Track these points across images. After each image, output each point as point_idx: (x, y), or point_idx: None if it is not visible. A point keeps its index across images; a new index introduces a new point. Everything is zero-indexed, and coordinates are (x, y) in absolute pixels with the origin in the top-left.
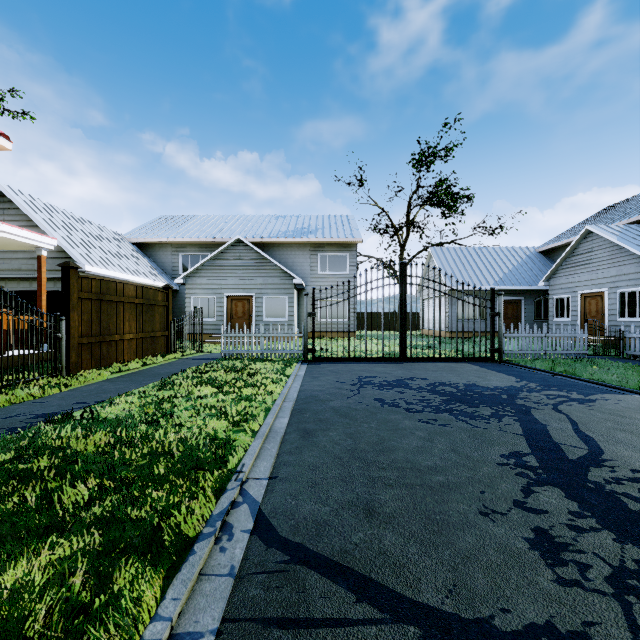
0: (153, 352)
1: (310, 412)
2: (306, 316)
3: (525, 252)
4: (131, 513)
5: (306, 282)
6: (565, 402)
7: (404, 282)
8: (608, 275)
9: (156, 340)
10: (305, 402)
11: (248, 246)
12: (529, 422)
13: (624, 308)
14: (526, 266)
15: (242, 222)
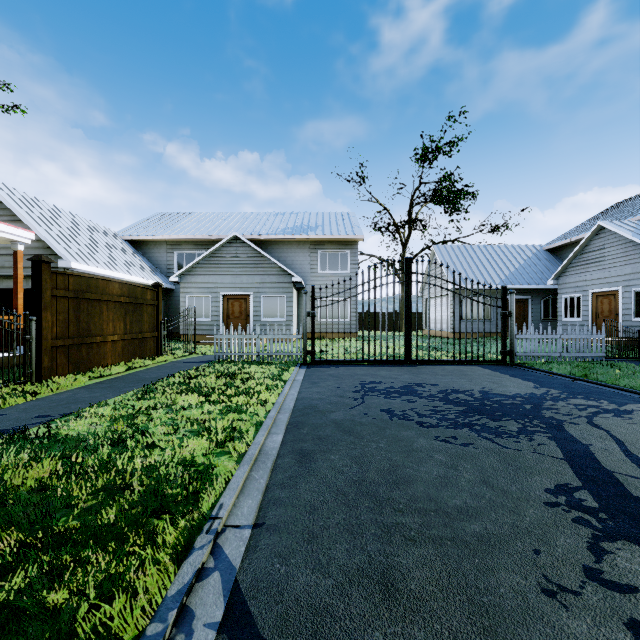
0: (141, 354)
1: (308, 427)
2: (305, 316)
3: (531, 250)
4: (44, 602)
5: (306, 281)
6: (599, 414)
7: (409, 280)
8: (622, 273)
9: (144, 342)
10: (303, 414)
11: (245, 243)
12: (566, 441)
13: (639, 307)
14: (533, 264)
15: (240, 219)
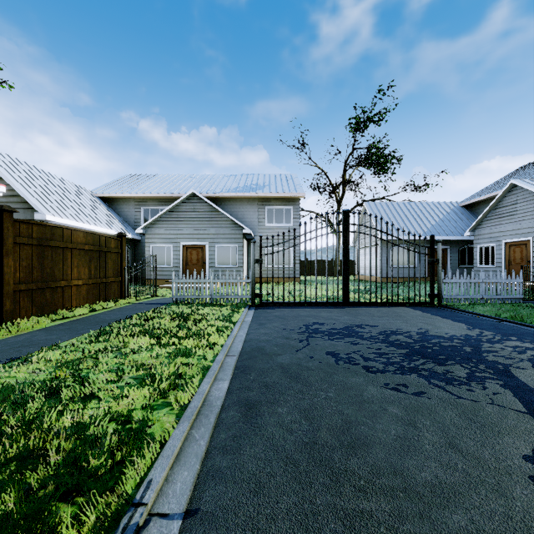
0: (105, 297)
1: (255, 372)
2: (253, 262)
3: (449, 206)
4: None
5: (254, 233)
6: None
7: (347, 230)
8: (533, 225)
9: (109, 286)
10: (250, 357)
11: (202, 199)
12: (521, 389)
13: None
14: (451, 218)
15: (198, 180)
